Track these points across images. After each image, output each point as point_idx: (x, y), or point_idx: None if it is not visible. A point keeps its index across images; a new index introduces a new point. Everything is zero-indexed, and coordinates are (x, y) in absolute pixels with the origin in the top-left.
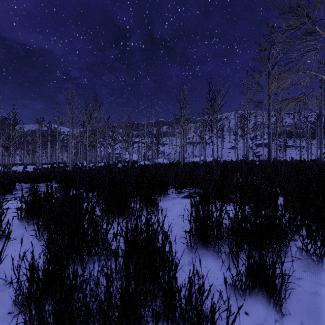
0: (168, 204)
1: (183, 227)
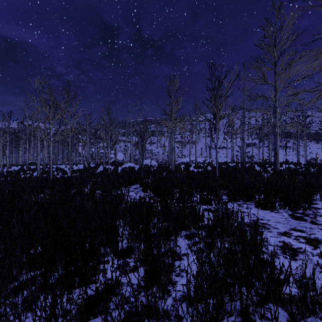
0: None
1: None
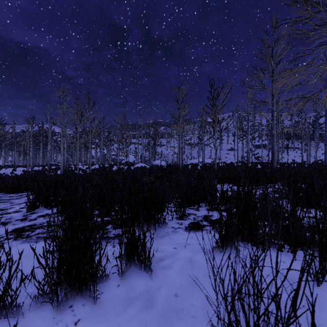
0: (166, 247)
1: (197, 326)
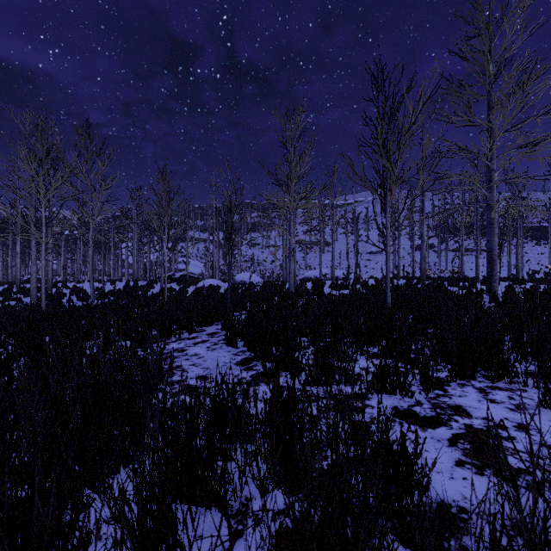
0: None
1: None
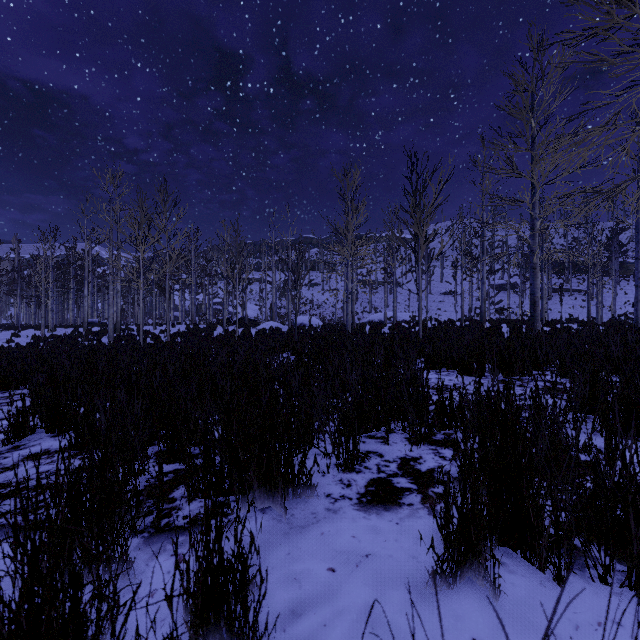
0: (309, 565)
1: None
